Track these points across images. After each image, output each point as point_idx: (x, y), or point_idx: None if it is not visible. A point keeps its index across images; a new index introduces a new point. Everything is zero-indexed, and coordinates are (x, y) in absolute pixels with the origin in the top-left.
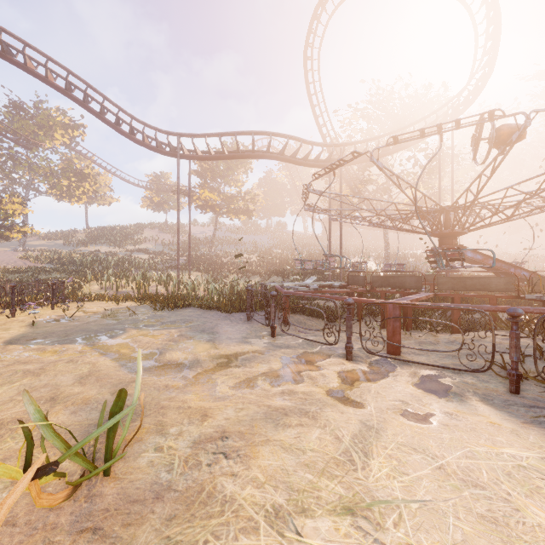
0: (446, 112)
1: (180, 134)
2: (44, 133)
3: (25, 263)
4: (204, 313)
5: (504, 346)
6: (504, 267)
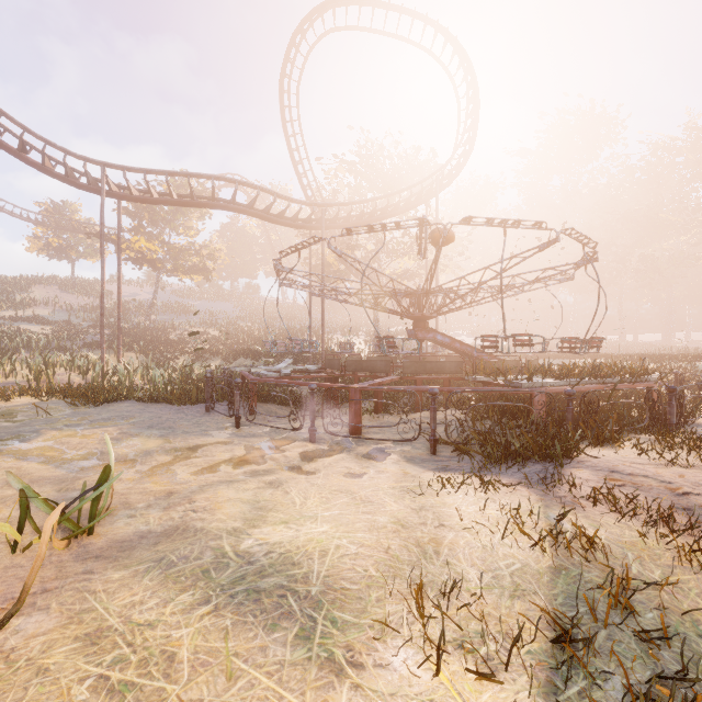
0: (431, 184)
1: (106, 163)
2: None
3: None
4: (149, 407)
5: (445, 421)
6: (468, 350)
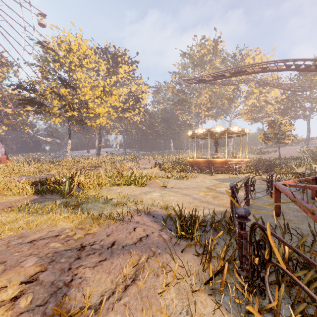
0: None
1: None
2: None
3: (297, 154)
4: None
5: None
6: None
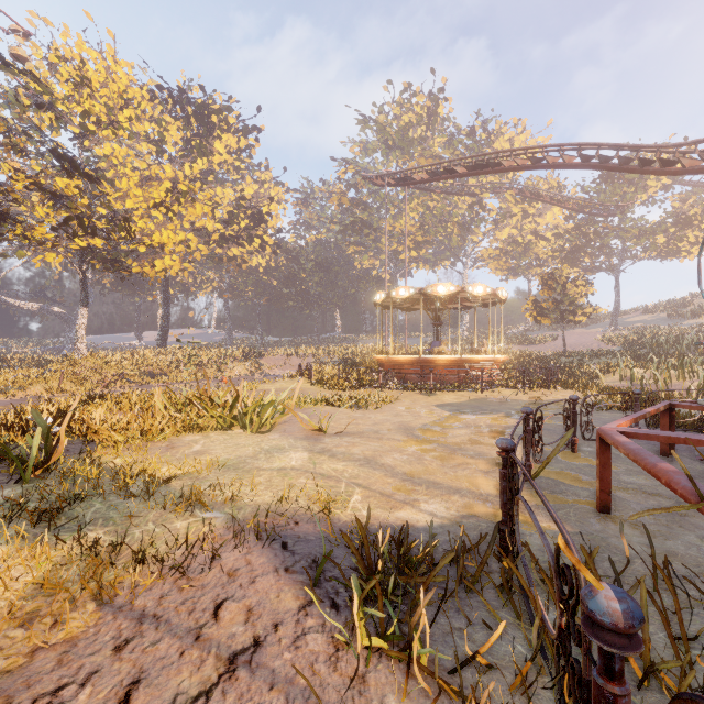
0: None
1: None
2: (635, 187)
3: (598, 345)
4: None
5: None
6: None
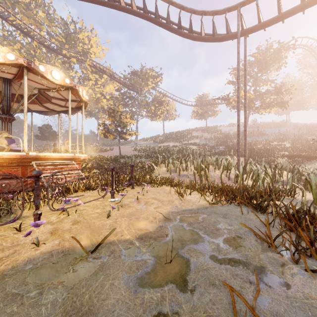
0: None
1: (241, 2)
2: (144, 83)
3: (134, 153)
4: None
5: None
6: None
